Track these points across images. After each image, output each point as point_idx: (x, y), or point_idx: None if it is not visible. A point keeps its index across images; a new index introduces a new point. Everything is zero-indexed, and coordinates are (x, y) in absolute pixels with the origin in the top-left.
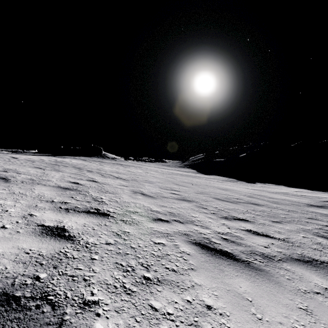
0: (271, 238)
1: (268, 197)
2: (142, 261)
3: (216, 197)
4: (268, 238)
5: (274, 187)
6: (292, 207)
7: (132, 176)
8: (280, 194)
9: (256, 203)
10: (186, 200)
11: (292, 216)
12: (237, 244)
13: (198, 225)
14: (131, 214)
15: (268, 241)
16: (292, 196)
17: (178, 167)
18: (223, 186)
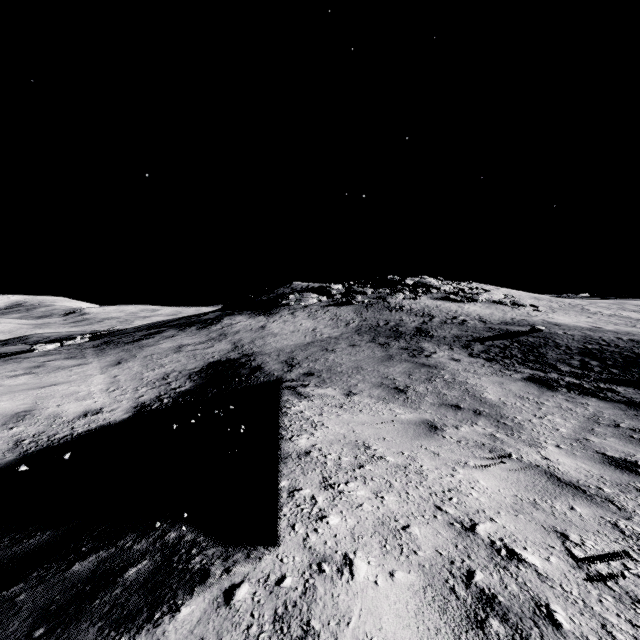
0: None
1: None
2: (632, 313)
3: None
4: None
5: None
6: None
7: None
8: None
9: None
10: None
11: None
12: None
13: None
14: None
15: None
16: None
17: None
18: None
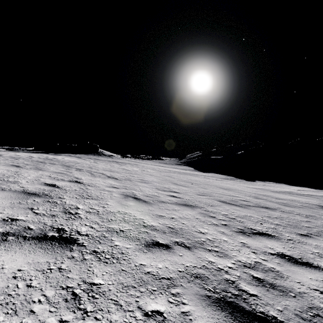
0: (318, 270)
1: (275, 197)
2: None
3: (220, 199)
4: (314, 269)
5: (276, 186)
6: (307, 211)
7: (127, 175)
8: (284, 193)
9: (267, 207)
10: (188, 205)
11: (316, 224)
12: (281, 291)
13: (212, 251)
14: (113, 237)
15: (318, 276)
16: (298, 196)
17: (175, 165)
18: (224, 185)
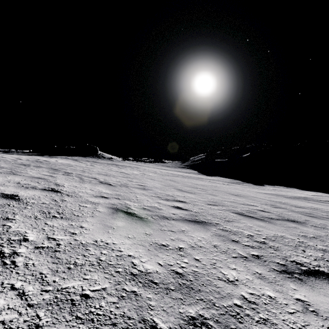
0: None
1: (293, 205)
2: None
3: (236, 211)
4: None
5: (287, 190)
6: None
7: (124, 179)
8: (300, 200)
9: (293, 219)
10: (199, 221)
11: None
12: None
13: None
14: (58, 326)
15: None
16: (316, 202)
17: (178, 168)
18: (233, 191)
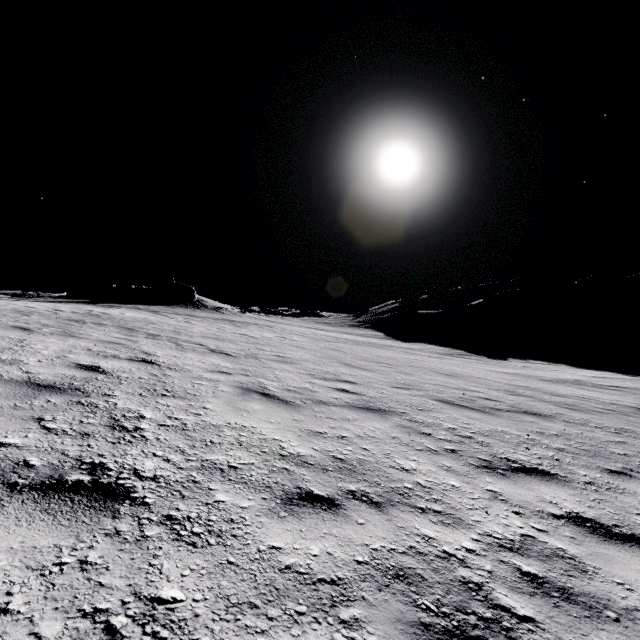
0: None
1: (548, 391)
2: None
3: (440, 397)
4: None
5: (549, 369)
6: (617, 420)
7: (250, 347)
8: (566, 384)
9: (535, 412)
10: (375, 408)
11: (639, 449)
12: (586, 607)
13: (428, 512)
14: (214, 483)
15: None
16: (595, 389)
17: (347, 327)
18: (445, 368)
